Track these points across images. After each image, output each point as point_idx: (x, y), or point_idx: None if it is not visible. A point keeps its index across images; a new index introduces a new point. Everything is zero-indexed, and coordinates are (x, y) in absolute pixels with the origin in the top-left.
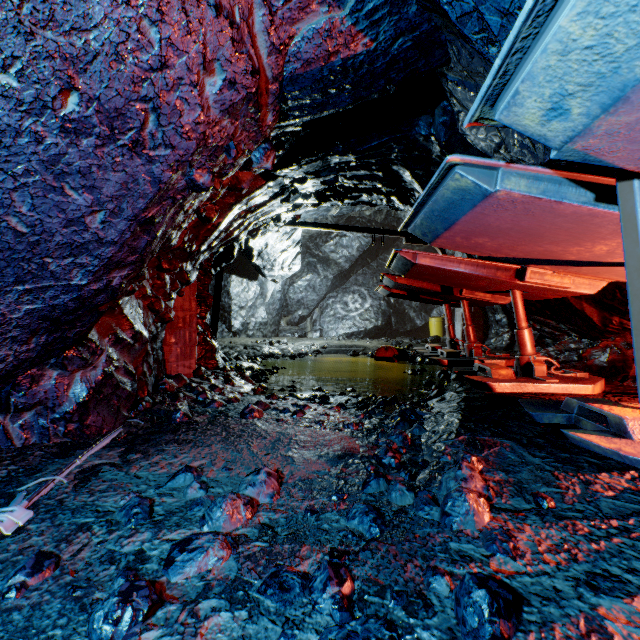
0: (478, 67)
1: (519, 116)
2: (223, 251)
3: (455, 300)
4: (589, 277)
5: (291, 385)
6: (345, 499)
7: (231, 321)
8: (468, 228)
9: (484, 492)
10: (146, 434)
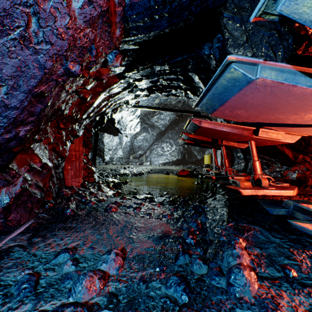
0: (245, 3)
1: (299, 4)
2: (98, 120)
3: (218, 146)
4: (295, 133)
5: (134, 191)
6: (164, 270)
7: (104, 156)
8: (234, 104)
9: (251, 265)
10: (47, 223)
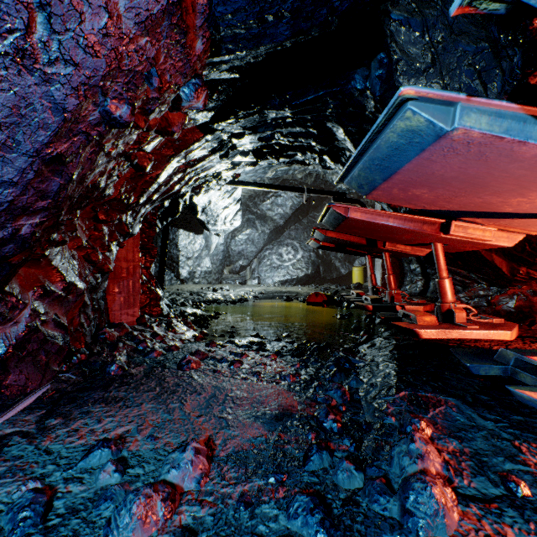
0: None
1: None
2: (169, 206)
3: (378, 252)
4: (516, 230)
5: (230, 331)
6: (284, 481)
7: (179, 270)
8: (409, 178)
9: (444, 472)
10: (75, 391)
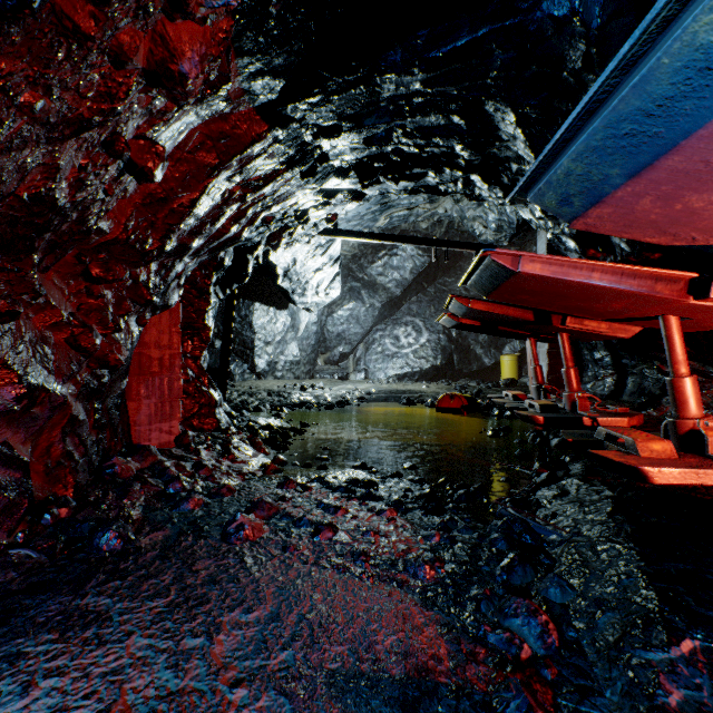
0: None
1: None
2: (233, 267)
3: (549, 333)
4: None
5: (321, 457)
6: None
7: (254, 360)
8: (700, 161)
9: None
10: (21, 591)
